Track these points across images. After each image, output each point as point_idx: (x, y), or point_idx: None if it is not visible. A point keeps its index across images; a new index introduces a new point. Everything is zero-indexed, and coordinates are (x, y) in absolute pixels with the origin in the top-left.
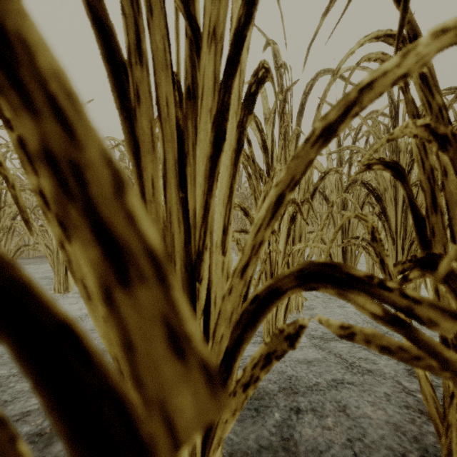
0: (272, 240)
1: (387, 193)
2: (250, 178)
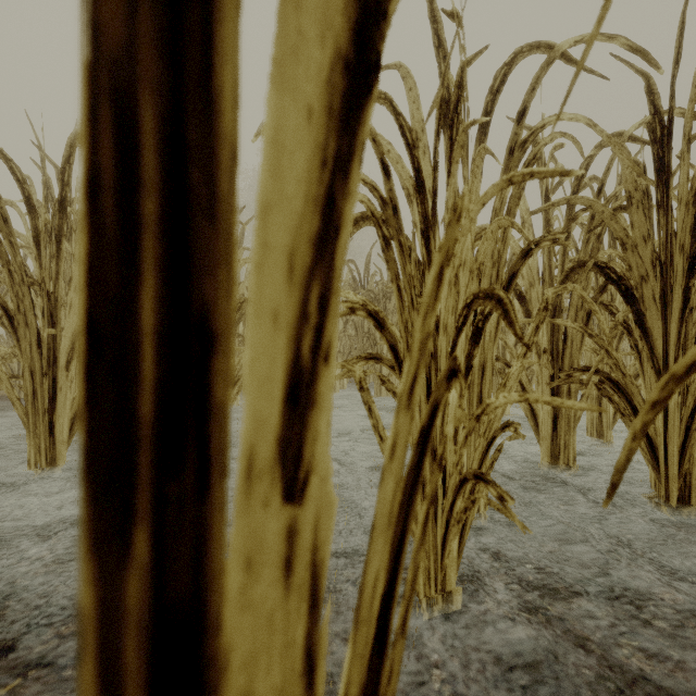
0: (435, 381)
1: (645, 284)
2: (388, 246)
